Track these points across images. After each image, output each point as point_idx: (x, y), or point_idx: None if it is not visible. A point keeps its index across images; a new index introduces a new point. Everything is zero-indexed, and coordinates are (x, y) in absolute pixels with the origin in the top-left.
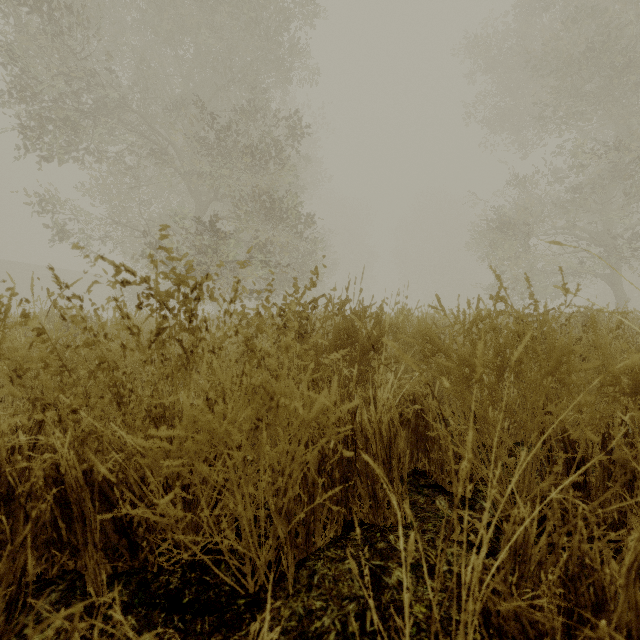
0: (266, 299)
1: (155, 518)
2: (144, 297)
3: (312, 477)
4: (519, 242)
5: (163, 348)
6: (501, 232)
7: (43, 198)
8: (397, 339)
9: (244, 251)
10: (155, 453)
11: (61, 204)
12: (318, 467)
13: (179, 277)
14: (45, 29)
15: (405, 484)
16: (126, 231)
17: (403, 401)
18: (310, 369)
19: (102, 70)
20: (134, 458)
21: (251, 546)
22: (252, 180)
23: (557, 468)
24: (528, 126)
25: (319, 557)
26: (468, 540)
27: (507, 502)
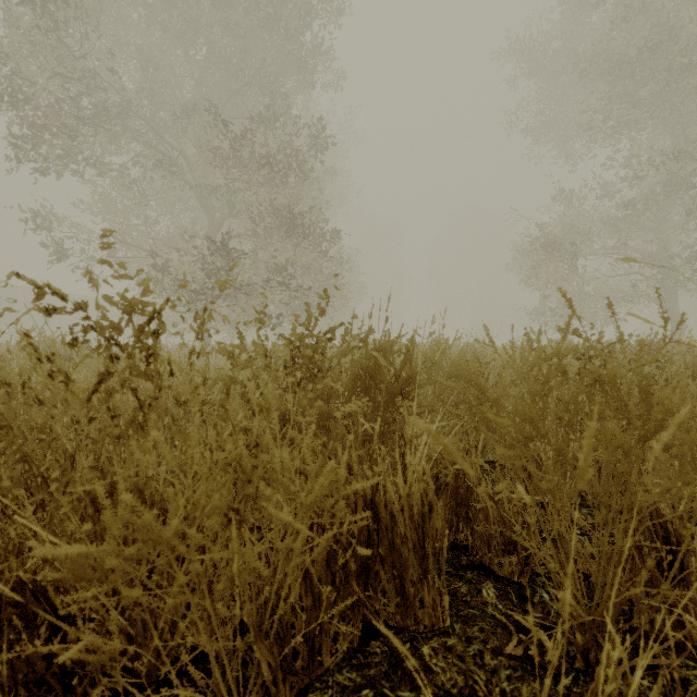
0: (240, 335)
1: (79, 656)
2: (88, 330)
3: (318, 573)
4: (566, 263)
5: (109, 401)
6: (546, 252)
7: (38, 214)
8: (432, 381)
9: (263, 273)
10: (74, 564)
11: (58, 220)
12: (327, 558)
13: (130, 302)
14: (38, 25)
15: (443, 575)
16: (132, 251)
17: (440, 457)
18: (310, 433)
19: (105, 72)
20: (41, 573)
21: (223, 691)
22: (270, 194)
23: (651, 564)
24: (575, 136)
25: (326, 685)
26: (528, 654)
27: (580, 605)
